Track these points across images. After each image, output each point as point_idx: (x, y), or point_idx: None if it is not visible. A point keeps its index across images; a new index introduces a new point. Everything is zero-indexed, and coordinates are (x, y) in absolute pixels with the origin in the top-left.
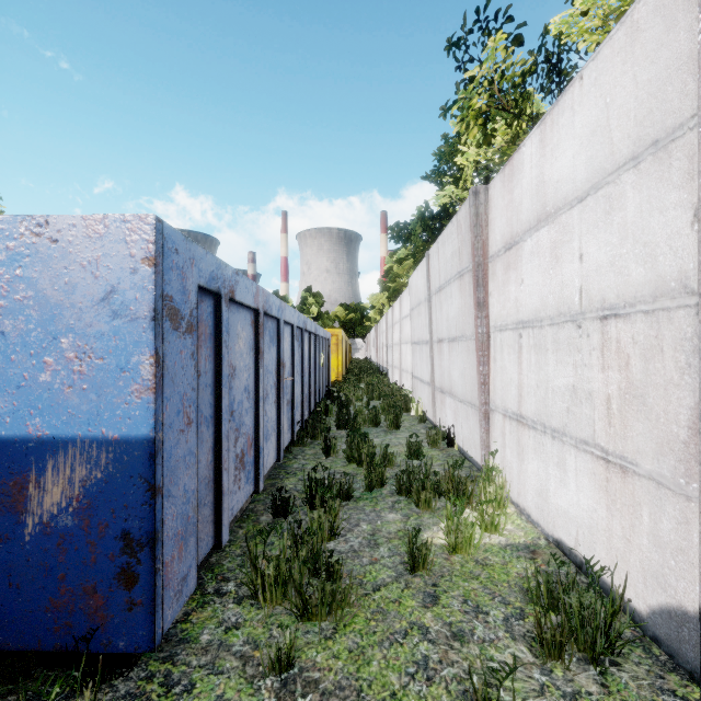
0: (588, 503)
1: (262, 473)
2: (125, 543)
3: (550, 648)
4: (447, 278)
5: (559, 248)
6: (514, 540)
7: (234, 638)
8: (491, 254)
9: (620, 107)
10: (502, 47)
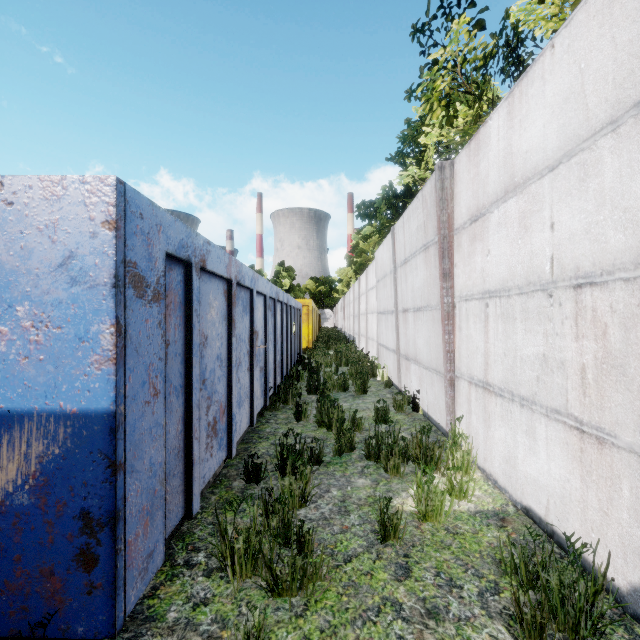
0: (560, 472)
1: (235, 439)
2: (84, 523)
3: (530, 630)
4: (412, 251)
5: (528, 217)
6: (482, 507)
7: (202, 615)
8: (456, 227)
9: (596, 72)
10: (465, 30)
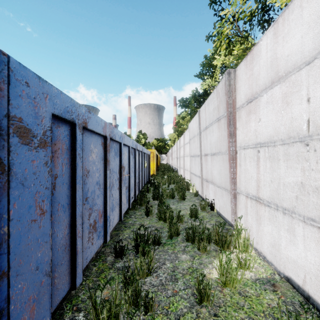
0: (315, 259)
1: (108, 231)
2: None
3: None
4: (210, 122)
5: (289, 96)
6: (259, 275)
7: None
8: (237, 107)
9: None
10: None
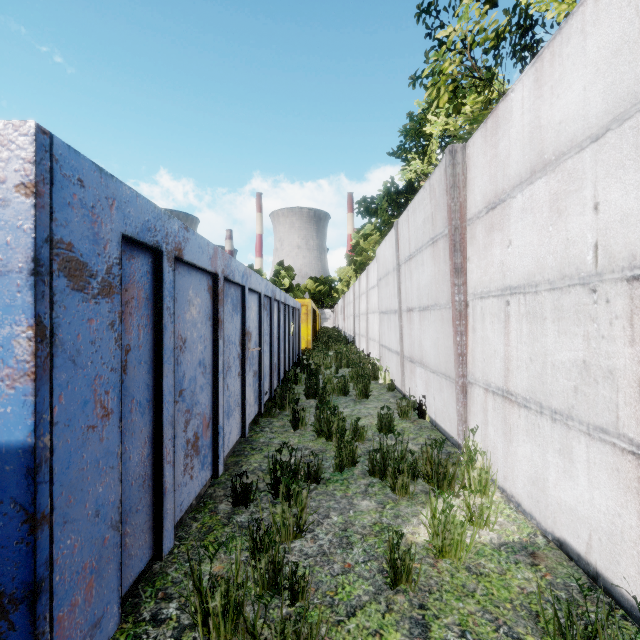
0: (608, 504)
1: (221, 455)
2: None
3: None
4: (418, 246)
5: (562, 199)
6: (507, 537)
7: None
8: (469, 217)
9: None
10: (476, 5)
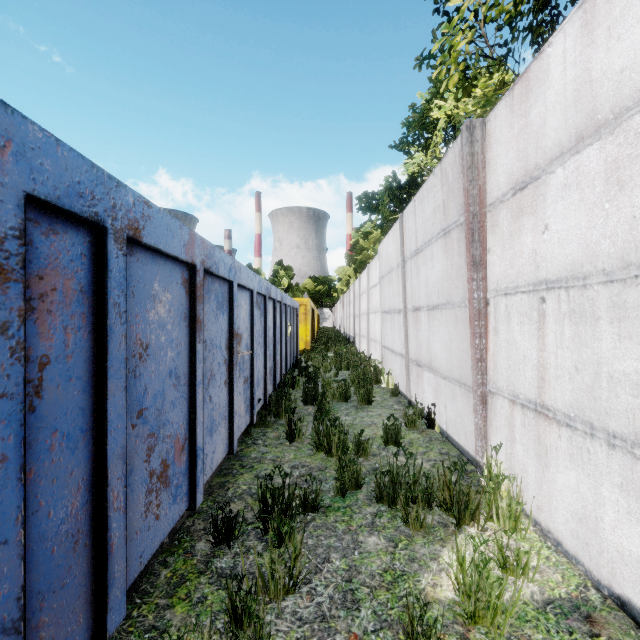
0: None
1: (201, 481)
2: None
3: None
4: (426, 239)
5: (625, 167)
6: (552, 591)
7: None
8: (490, 202)
9: None
10: None
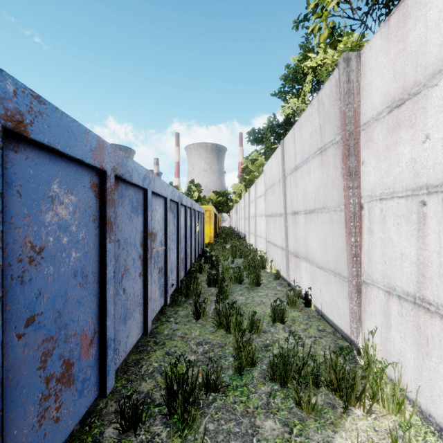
0: None
1: (112, 369)
2: None
3: None
4: (304, 157)
5: None
6: None
7: None
8: (364, 121)
9: None
10: None
